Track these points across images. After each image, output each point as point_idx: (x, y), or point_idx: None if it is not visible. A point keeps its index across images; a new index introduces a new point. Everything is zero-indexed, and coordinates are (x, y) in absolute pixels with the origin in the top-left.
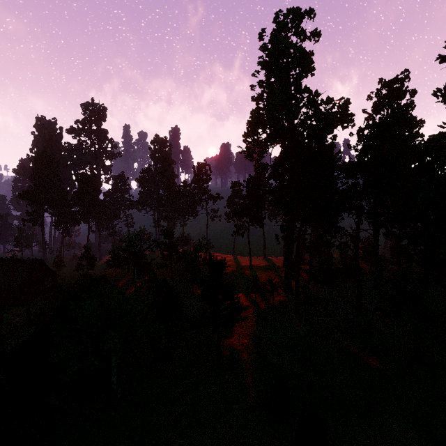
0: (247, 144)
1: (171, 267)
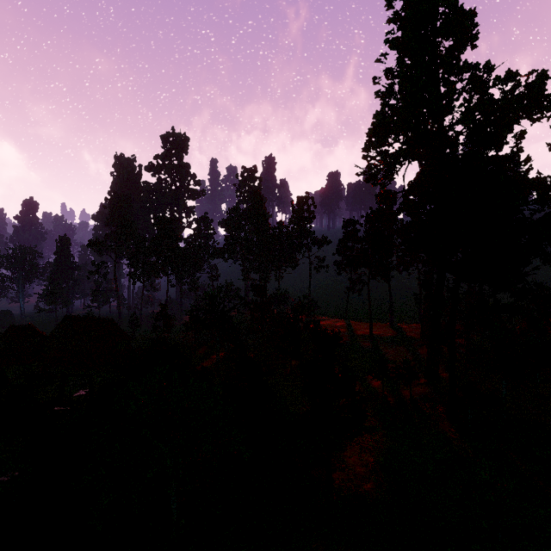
0: (368, 161)
1: (262, 333)
